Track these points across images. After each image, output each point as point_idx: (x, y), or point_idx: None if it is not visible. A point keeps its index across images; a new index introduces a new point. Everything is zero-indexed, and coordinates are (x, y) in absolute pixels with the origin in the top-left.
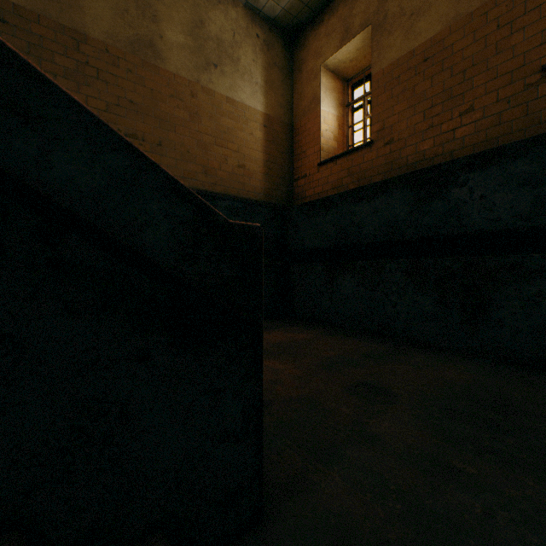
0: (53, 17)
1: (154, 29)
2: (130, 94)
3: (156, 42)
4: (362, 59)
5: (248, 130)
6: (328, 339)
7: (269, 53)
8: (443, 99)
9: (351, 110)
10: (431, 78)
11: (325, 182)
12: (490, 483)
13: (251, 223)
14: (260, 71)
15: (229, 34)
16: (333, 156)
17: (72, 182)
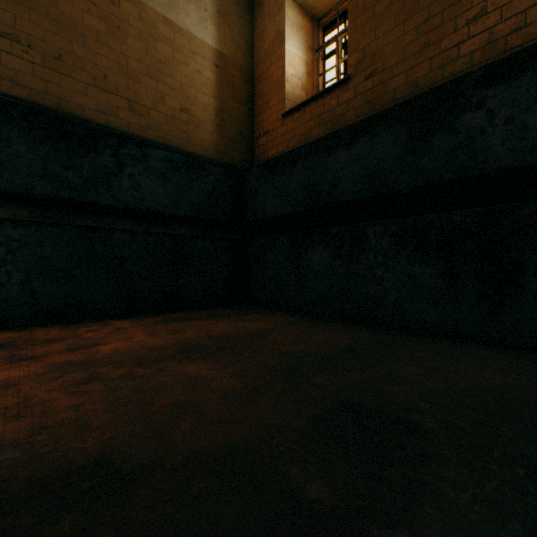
0: None
1: None
2: None
3: None
4: None
5: (194, 66)
6: (292, 329)
7: None
8: (443, 6)
9: (322, 57)
10: None
11: (291, 136)
12: None
13: None
14: None
15: None
16: (300, 102)
17: None
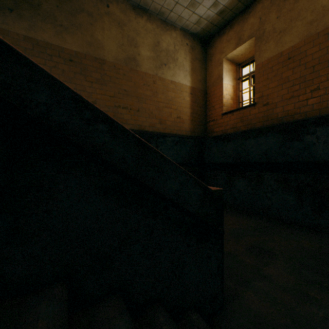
0: (91, 54)
1: (135, 51)
2: (124, 86)
3: (136, 57)
4: (248, 53)
5: (182, 97)
6: (230, 217)
7: (193, 52)
8: (300, 81)
9: (241, 81)
10: (292, 69)
11: (226, 124)
12: (327, 304)
13: (219, 189)
14: (188, 63)
15: (172, 46)
16: (231, 110)
17: (171, 189)
